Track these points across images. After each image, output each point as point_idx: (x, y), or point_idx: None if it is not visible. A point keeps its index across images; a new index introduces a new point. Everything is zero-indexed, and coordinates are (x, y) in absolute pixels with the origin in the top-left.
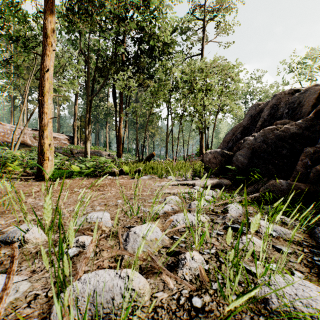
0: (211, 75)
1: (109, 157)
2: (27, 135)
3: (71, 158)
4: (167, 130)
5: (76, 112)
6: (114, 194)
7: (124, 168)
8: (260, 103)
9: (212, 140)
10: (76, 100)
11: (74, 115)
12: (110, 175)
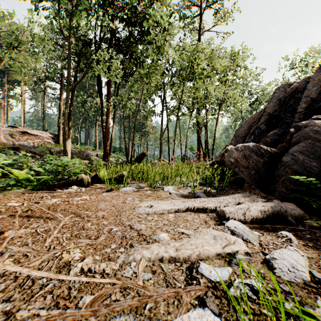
0: (215, 57)
1: (97, 157)
2: (1, 132)
3: (38, 159)
4: (162, 128)
5: (61, 108)
6: (1, 270)
7: (99, 173)
8: (291, 83)
9: (214, 138)
10: (62, 95)
11: (59, 112)
12: (75, 185)
